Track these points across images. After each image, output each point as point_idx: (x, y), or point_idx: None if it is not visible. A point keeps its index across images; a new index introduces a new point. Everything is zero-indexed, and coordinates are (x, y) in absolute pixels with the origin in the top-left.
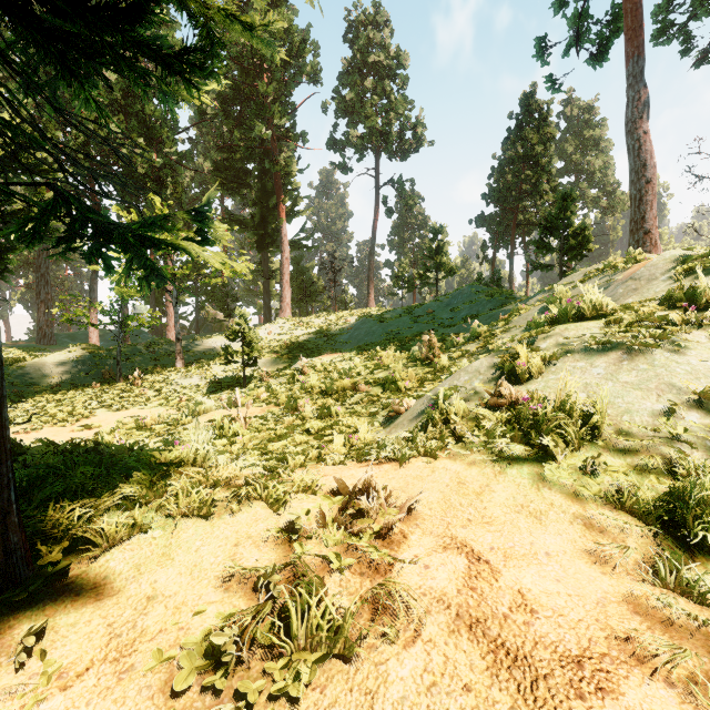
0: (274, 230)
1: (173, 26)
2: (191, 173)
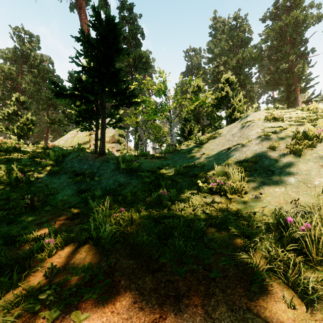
0: (293, 100)
1: (250, 41)
2: (258, 85)
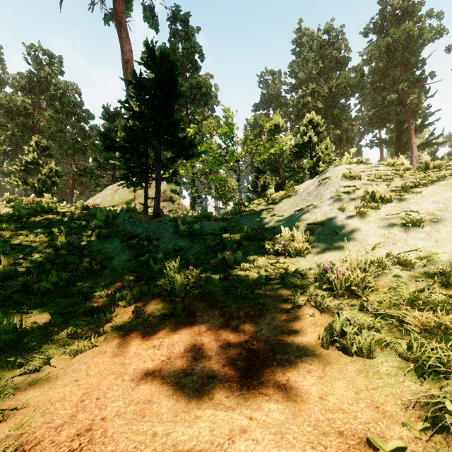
0: (405, 142)
1: (347, 62)
2: (359, 122)
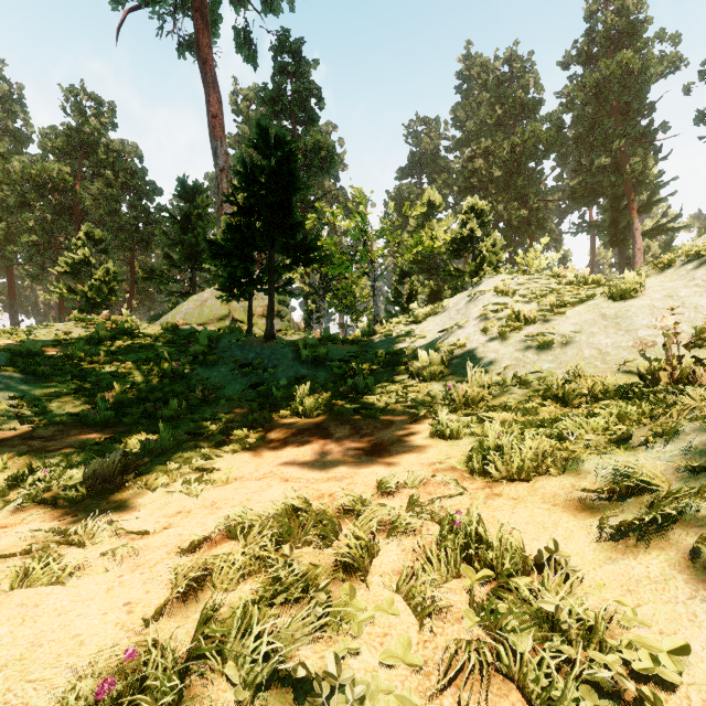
0: (625, 227)
1: (538, 107)
2: (558, 195)
